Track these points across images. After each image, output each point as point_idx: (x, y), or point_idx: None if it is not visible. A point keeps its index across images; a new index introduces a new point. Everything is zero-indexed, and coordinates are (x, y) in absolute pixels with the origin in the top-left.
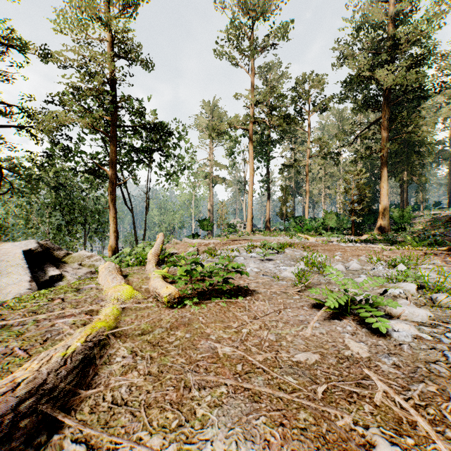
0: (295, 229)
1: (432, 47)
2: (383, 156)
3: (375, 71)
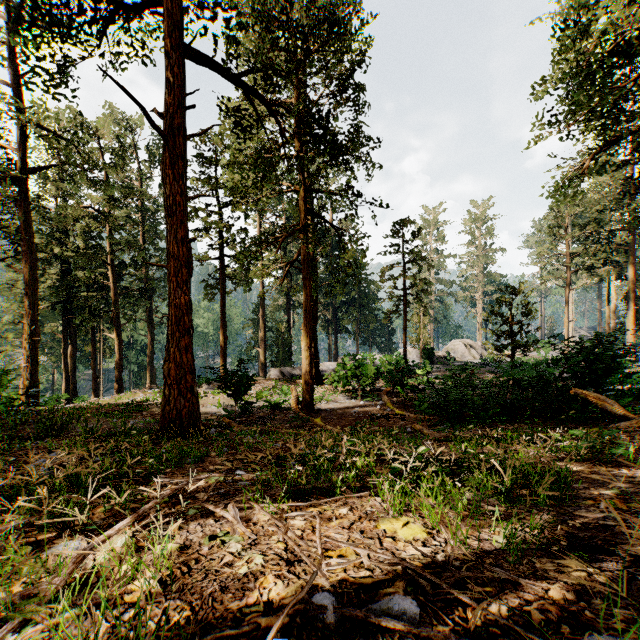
0: None
1: None
2: None
3: None
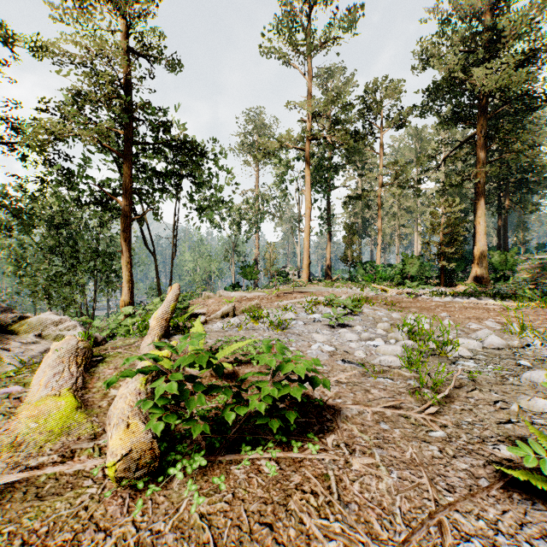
0: (366, 278)
1: (546, 38)
2: (480, 183)
3: (472, 70)
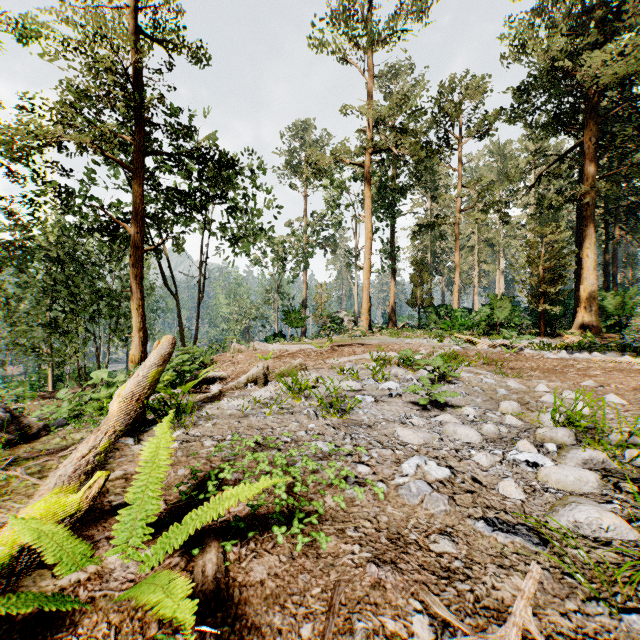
0: (442, 325)
1: None
2: (588, 205)
3: (582, 56)
